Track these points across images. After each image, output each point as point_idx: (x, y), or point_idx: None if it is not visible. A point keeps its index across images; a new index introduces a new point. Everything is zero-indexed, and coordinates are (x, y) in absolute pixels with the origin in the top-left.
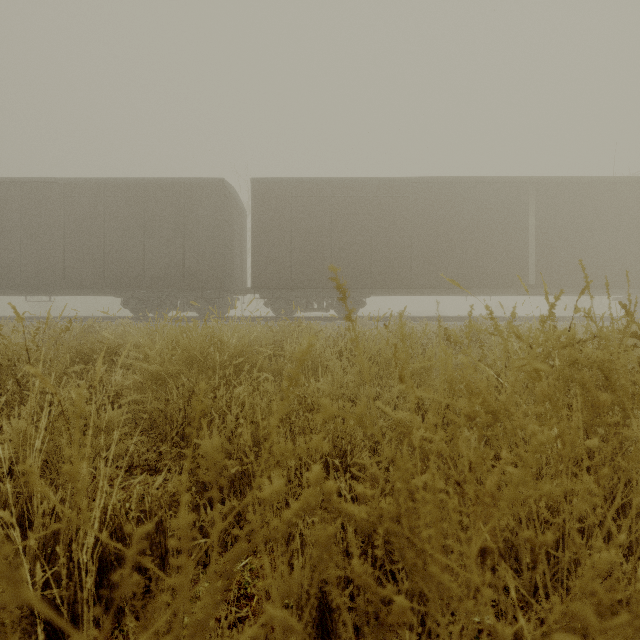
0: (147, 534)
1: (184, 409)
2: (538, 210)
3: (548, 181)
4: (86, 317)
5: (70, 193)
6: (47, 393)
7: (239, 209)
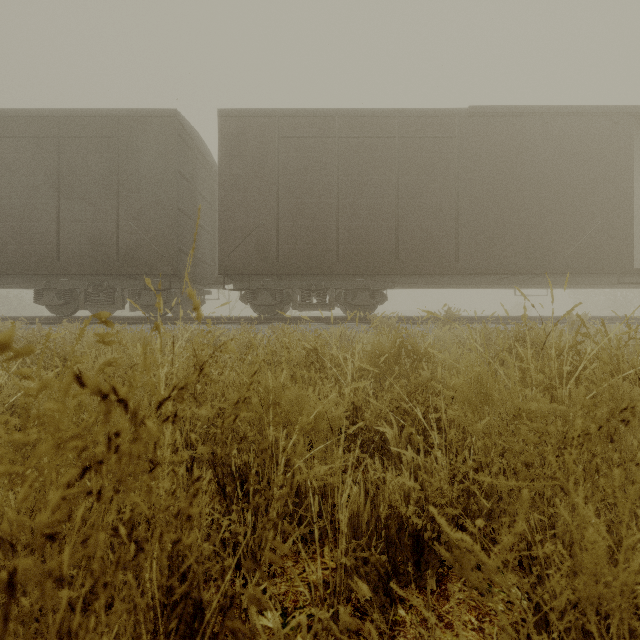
0: None
1: None
2: None
3: None
4: None
5: None
6: None
7: (210, 169)
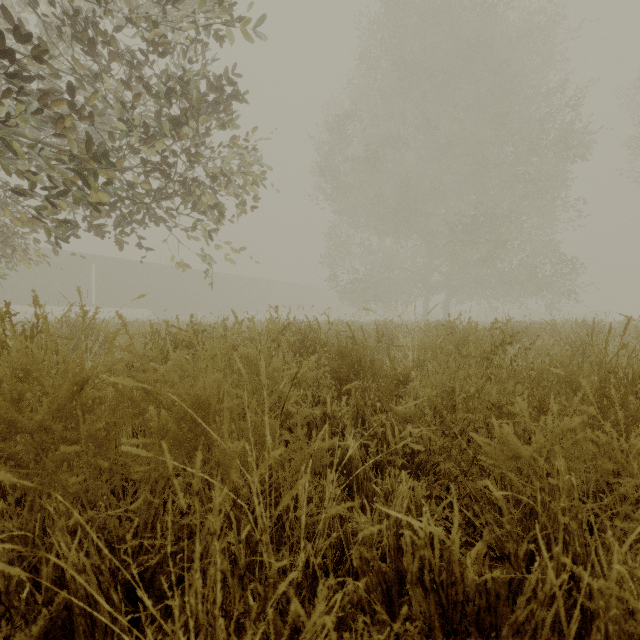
0: None
1: None
2: (97, 270)
3: (102, 258)
4: None
5: None
6: None
7: None
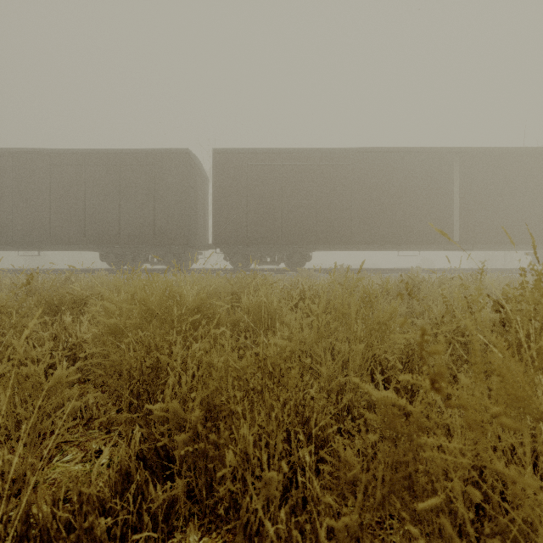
0: (76, 537)
1: (141, 364)
2: (461, 176)
3: (470, 151)
4: (69, 269)
5: (55, 162)
6: (8, 346)
7: (202, 176)
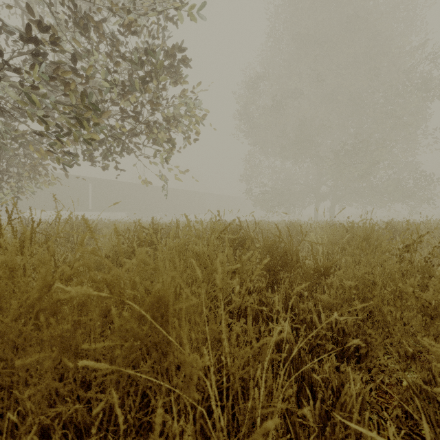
0: None
1: None
2: (93, 187)
3: (96, 179)
4: None
5: None
6: None
7: None
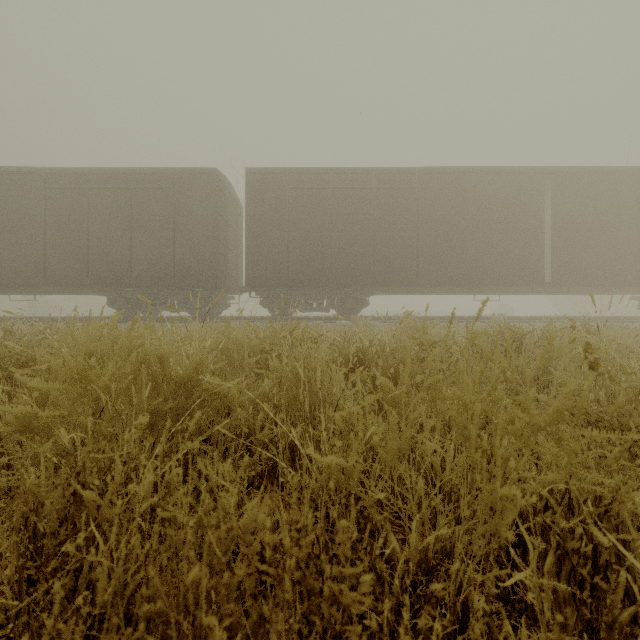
0: None
1: (64, 495)
2: (554, 202)
3: (565, 171)
4: (70, 317)
5: (51, 184)
6: None
7: (234, 203)
